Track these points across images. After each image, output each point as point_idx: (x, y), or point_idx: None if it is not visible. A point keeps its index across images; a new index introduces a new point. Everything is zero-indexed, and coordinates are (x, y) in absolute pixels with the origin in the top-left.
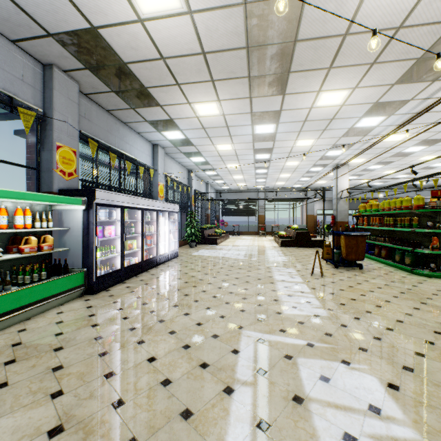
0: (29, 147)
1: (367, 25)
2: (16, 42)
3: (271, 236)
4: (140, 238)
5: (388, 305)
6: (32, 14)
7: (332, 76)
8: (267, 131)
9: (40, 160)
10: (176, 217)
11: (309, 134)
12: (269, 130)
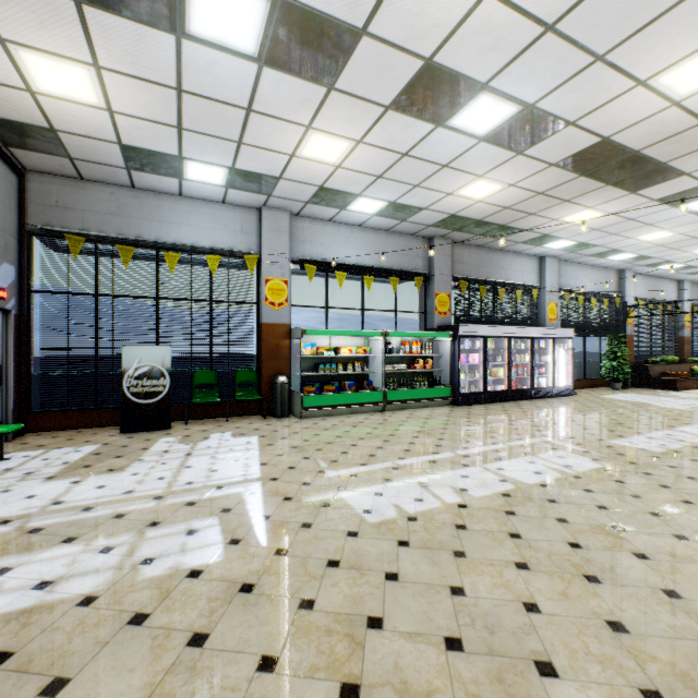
0: (421, 298)
1: None
2: (413, 234)
3: None
4: (506, 366)
5: None
6: (419, 223)
7: None
8: None
9: (426, 306)
10: (569, 344)
11: None
12: None
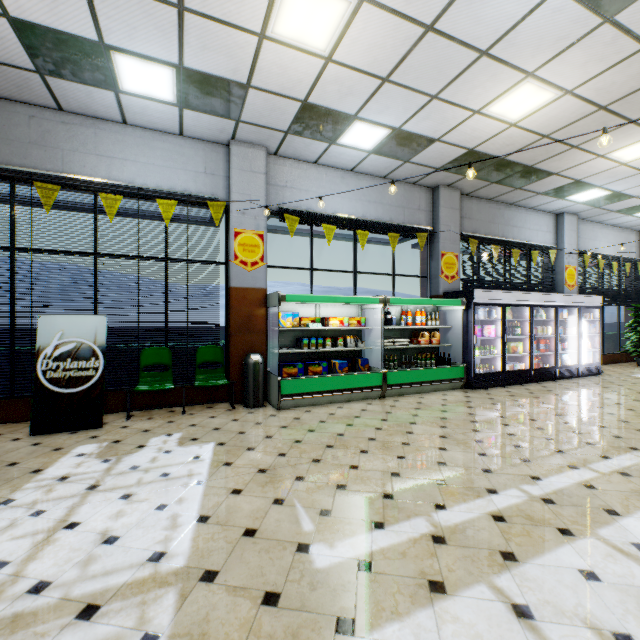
0: (422, 260)
1: None
2: (415, 183)
3: None
4: (527, 340)
5: None
6: (426, 164)
7: None
8: None
9: (429, 269)
10: (595, 314)
11: None
12: None
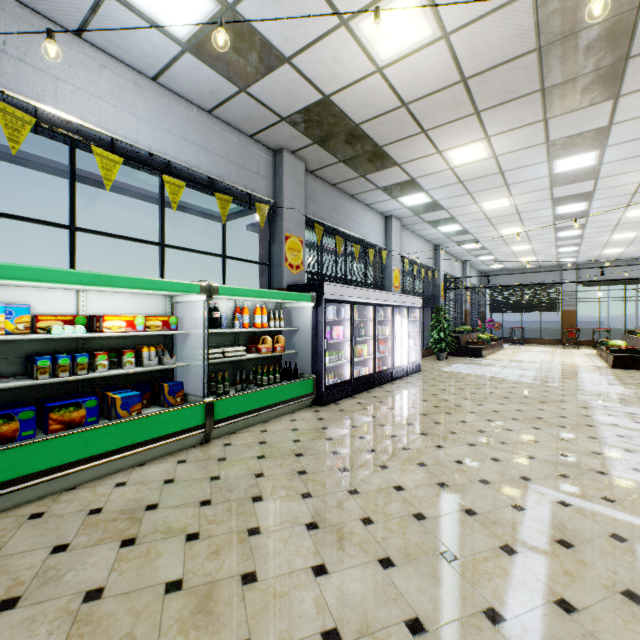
0: (261, 242)
1: None
2: (253, 136)
3: (590, 349)
4: (371, 342)
5: None
6: (269, 105)
7: None
8: (580, 165)
9: (271, 255)
10: (417, 315)
11: None
12: (583, 163)
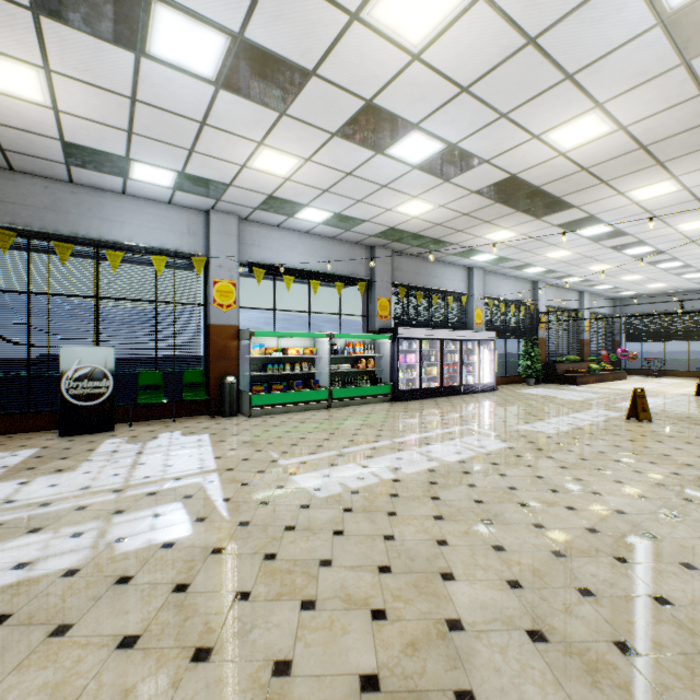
0: (364, 302)
1: (599, 160)
2: (357, 243)
3: None
4: (439, 365)
5: (646, 442)
6: (362, 233)
7: (617, 183)
8: (601, 230)
9: (369, 310)
10: (492, 346)
11: (684, 217)
12: (602, 230)
